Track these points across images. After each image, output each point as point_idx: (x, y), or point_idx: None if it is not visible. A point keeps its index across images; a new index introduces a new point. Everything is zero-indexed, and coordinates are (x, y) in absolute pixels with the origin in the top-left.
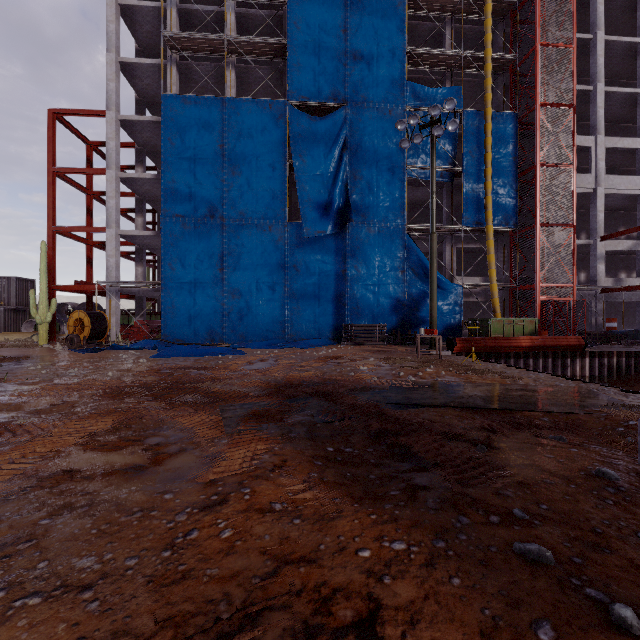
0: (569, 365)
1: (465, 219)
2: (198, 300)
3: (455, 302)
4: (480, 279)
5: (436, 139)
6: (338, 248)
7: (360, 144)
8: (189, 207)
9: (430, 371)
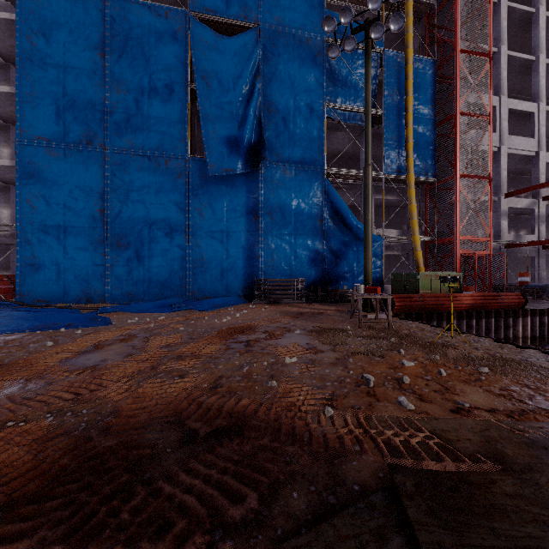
0: (512, 325)
1: (386, 166)
2: (69, 249)
3: (376, 255)
4: (397, 232)
5: (357, 77)
6: (250, 191)
7: (275, 73)
8: (57, 128)
9: (411, 365)
